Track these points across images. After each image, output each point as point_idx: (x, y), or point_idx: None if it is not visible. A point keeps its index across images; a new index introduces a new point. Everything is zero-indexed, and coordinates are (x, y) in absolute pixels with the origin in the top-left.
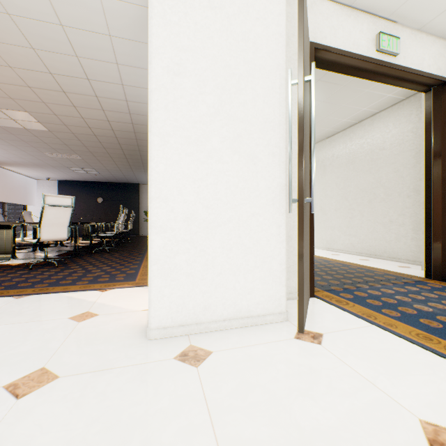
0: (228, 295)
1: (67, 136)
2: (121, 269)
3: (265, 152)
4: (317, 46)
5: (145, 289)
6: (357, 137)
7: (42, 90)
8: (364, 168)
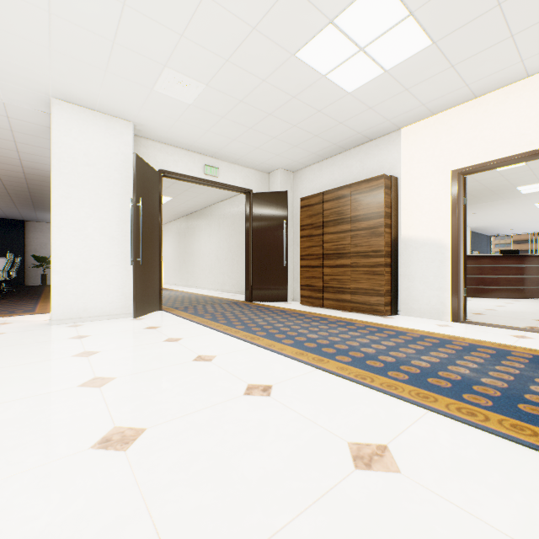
0: (99, 305)
1: None
2: (18, 308)
3: (121, 235)
4: (164, 172)
5: (46, 314)
6: (236, 206)
7: None
8: (239, 230)
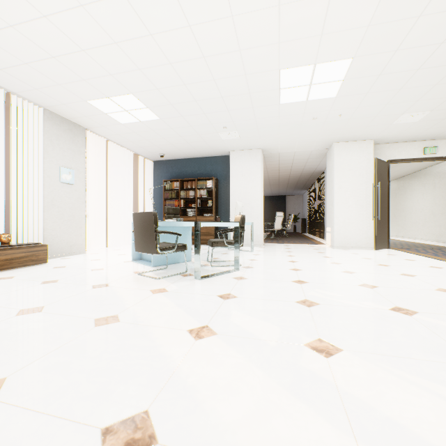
0: (354, 241)
1: (265, 181)
2: (305, 241)
3: (365, 204)
4: (390, 161)
5: (323, 245)
6: None
7: (271, 171)
8: None
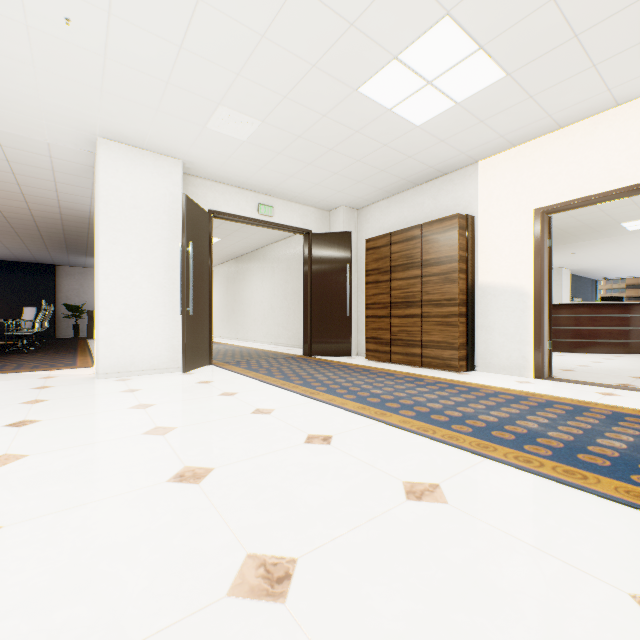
0: (146, 358)
1: None
2: (57, 362)
3: (169, 283)
4: (214, 212)
5: (89, 368)
6: (292, 248)
7: None
8: (296, 275)
